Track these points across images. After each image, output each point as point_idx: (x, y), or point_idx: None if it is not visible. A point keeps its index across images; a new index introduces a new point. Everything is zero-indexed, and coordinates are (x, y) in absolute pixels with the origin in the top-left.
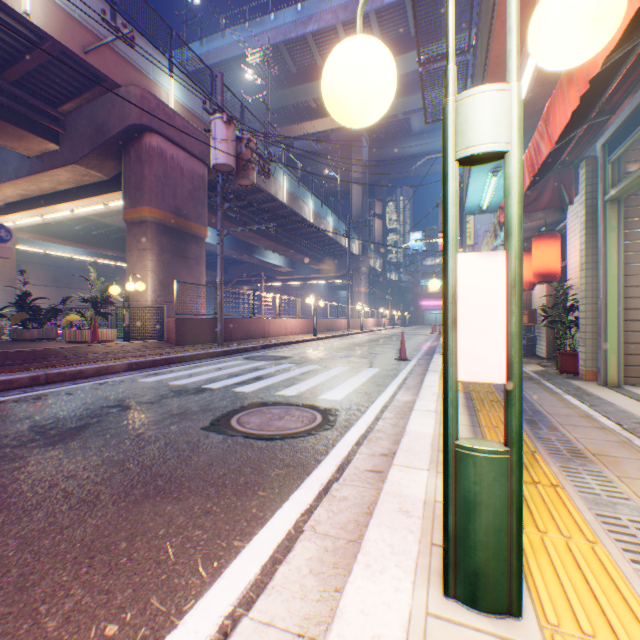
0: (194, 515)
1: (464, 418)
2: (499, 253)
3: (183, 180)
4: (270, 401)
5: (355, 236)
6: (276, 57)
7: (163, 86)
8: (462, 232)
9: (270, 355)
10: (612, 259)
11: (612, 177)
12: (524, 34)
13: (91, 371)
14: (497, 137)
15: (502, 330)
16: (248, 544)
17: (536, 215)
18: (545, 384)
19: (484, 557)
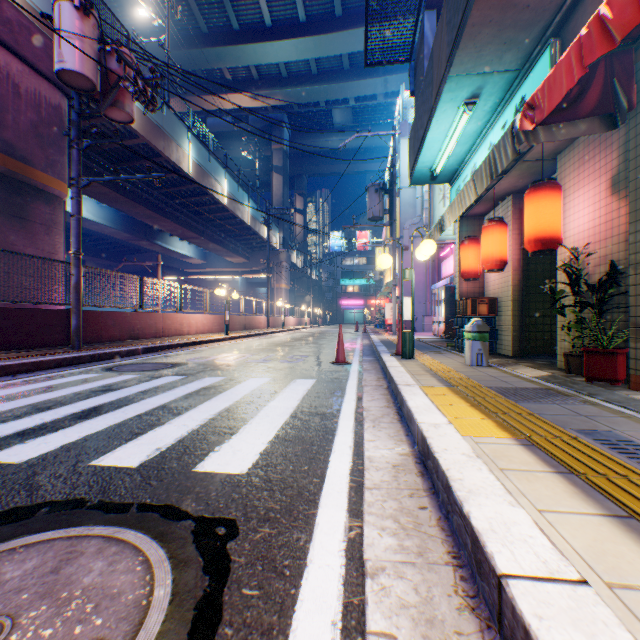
0: None
1: None
2: None
3: (19, 103)
4: (45, 505)
5: (276, 228)
6: (182, 7)
7: None
8: (393, 220)
9: (152, 362)
10: None
11: None
12: None
13: None
14: None
15: None
16: None
17: (574, 128)
18: (605, 405)
19: None
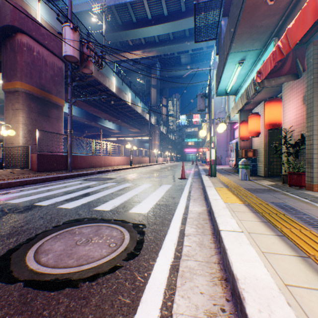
0: None
1: (279, 242)
2: None
3: (46, 68)
4: (86, 218)
5: (153, 115)
6: (110, 14)
7: (33, 7)
8: (209, 111)
9: (102, 177)
10: None
11: None
12: None
13: None
14: None
15: None
16: None
17: (280, 79)
18: (290, 195)
19: None
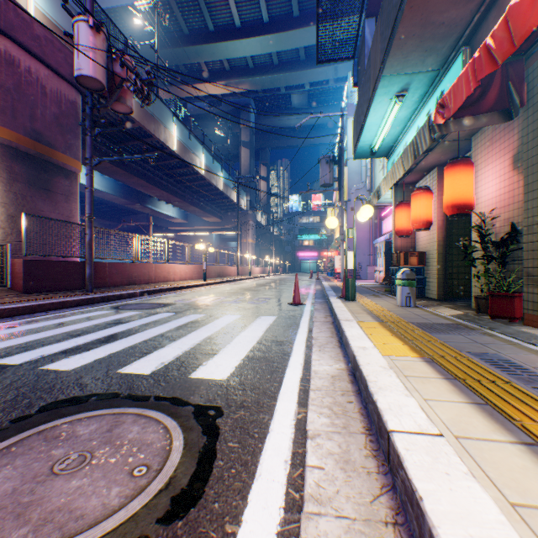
0: None
1: (537, 466)
2: None
3: (45, 100)
4: (94, 395)
5: (244, 193)
6: (168, 14)
7: None
8: (341, 186)
9: (148, 302)
10: None
11: None
12: None
13: None
14: None
15: None
16: None
17: (477, 120)
18: (499, 336)
19: None
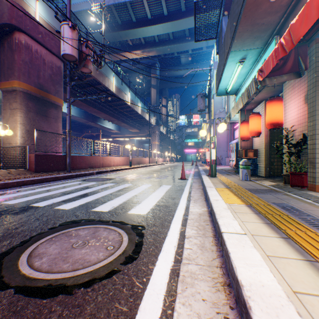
0: None
1: (284, 245)
2: None
3: (45, 67)
4: (83, 219)
5: (153, 115)
6: (109, 13)
7: (31, 5)
8: (209, 111)
9: (101, 178)
10: None
11: None
12: None
13: None
14: None
15: None
16: None
17: (281, 78)
18: (292, 195)
19: None
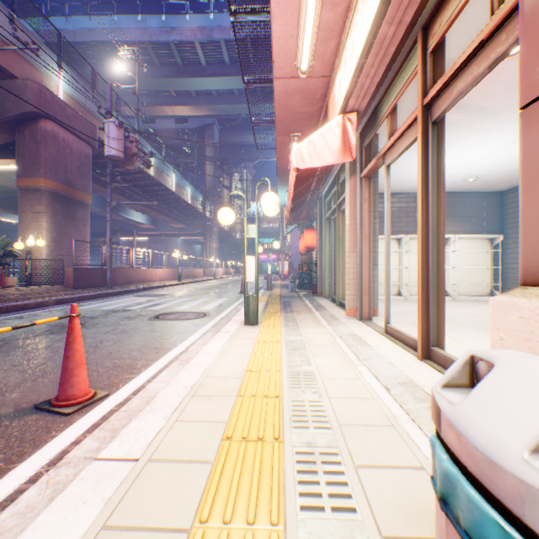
0: (171, 333)
1: (263, 307)
2: (254, 257)
3: (73, 158)
4: (174, 311)
5: (209, 203)
6: (143, 51)
7: (53, 79)
8: (282, 212)
9: (153, 294)
10: (327, 244)
11: (327, 209)
12: (288, 153)
13: (34, 304)
14: (254, 235)
15: (255, 271)
16: (193, 334)
17: (301, 221)
18: (303, 298)
19: (251, 315)
